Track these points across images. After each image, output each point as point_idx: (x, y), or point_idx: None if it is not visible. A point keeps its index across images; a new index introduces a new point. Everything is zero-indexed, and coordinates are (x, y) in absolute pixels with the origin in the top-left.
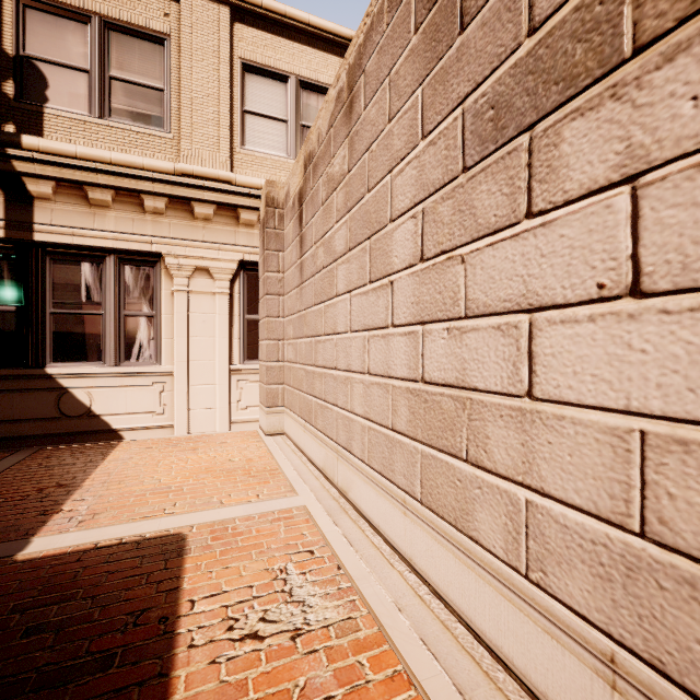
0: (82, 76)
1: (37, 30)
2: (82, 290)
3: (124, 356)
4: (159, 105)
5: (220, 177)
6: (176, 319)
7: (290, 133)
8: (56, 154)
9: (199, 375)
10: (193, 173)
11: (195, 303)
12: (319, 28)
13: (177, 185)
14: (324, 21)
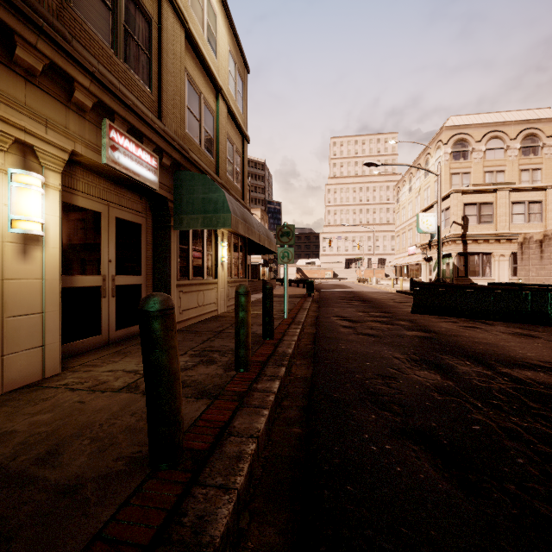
0: (475, 216)
1: (467, 209)
2: (475, 261)
3: (483, 275)
4: (491, 218)
5: (507, 233)
6: (495, 267)
7: (525, 216)
8: (472, 235)
9: (501, 280)
10: (500, 233)
11: (500, 263)
12: (535, 187)
13: (498, 237)
14: (537, 184)
